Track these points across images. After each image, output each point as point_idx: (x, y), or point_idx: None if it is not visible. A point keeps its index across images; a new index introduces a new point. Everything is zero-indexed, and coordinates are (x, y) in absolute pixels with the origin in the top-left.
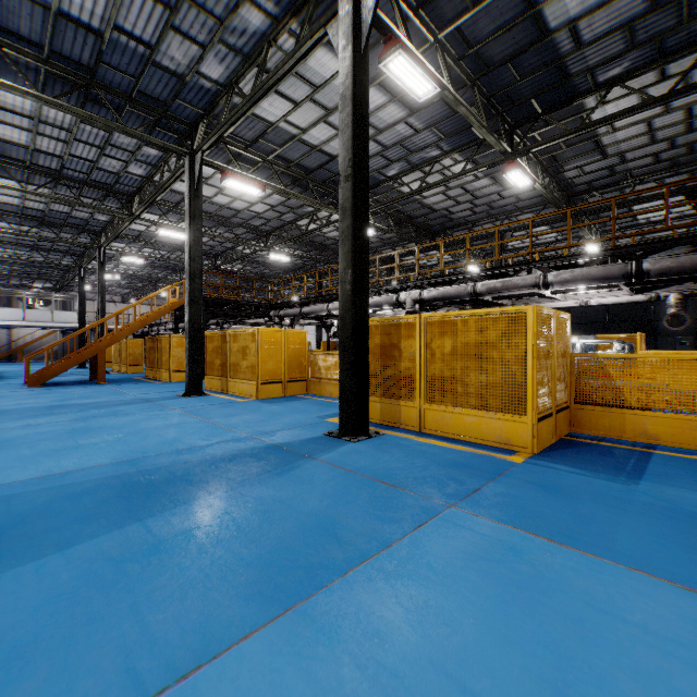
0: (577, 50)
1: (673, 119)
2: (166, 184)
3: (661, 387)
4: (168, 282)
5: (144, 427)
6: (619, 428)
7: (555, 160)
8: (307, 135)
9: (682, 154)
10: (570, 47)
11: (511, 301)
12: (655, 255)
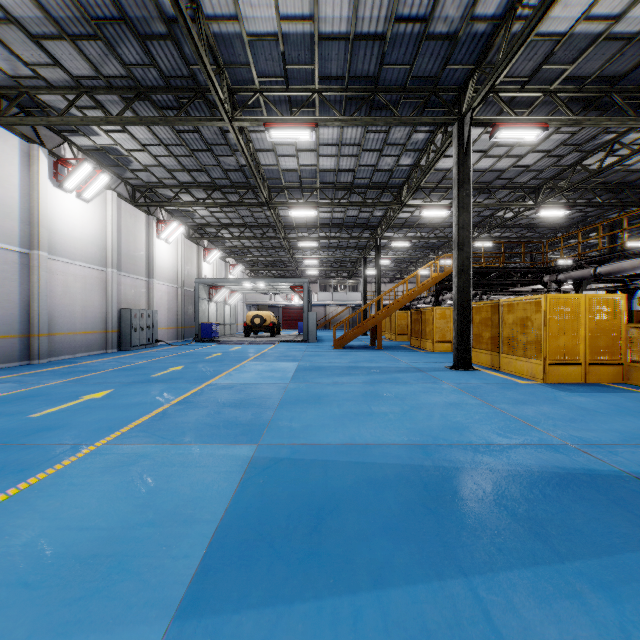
0: None
1: None
2: (431, 163)
3: None
4: (425, 261)
5: (424, 401)
6: None
7: None
8: (621, 24)
9: None
10: None
11: None
12: None
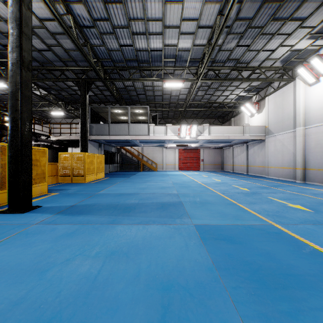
0: None
1: None
2: None
3: None
4: None
5: None
6: None
7: None
8: None
9: None
10: None
11: None
12: None
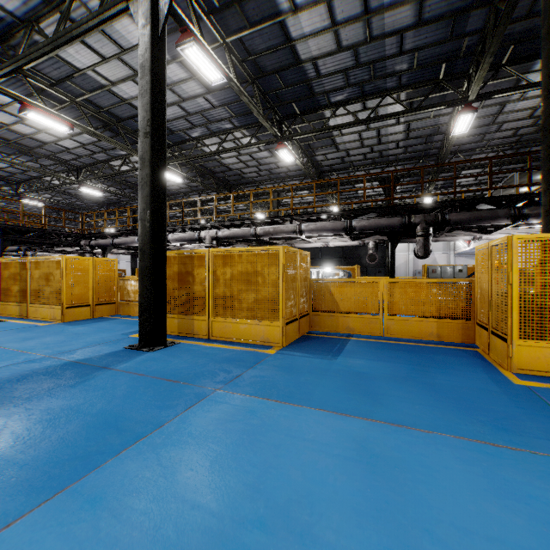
0: (318, 78)
1: (372, 134)
2: None
3: (356, 298)
4: None
5: None
6: (335, 326)
7: (310, 147)
8: (117, 88)
9: (378, 156)
10: (314, 74)
11: (282, 241)
12: (361, 217)
